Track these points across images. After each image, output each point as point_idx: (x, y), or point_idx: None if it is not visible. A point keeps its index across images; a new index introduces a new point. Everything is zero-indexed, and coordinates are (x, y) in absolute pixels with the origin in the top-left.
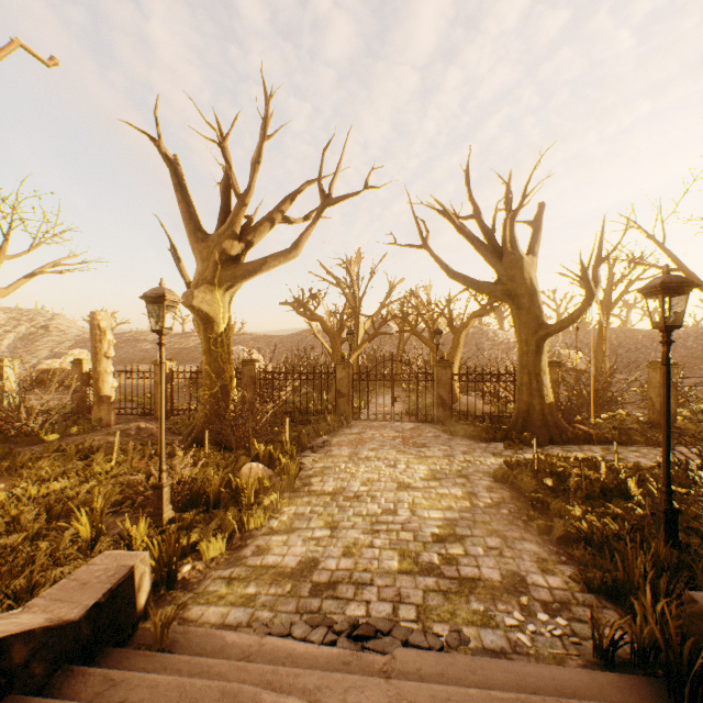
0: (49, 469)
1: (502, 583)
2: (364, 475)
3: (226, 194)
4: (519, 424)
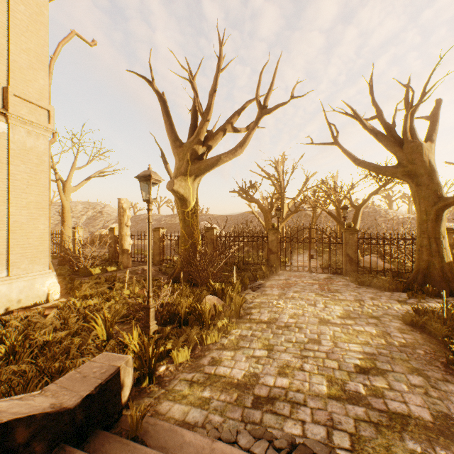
0: (89, 291)
1: (435, 425)
2: (291, 310)
3: (194, 115)
4: (419, 278)
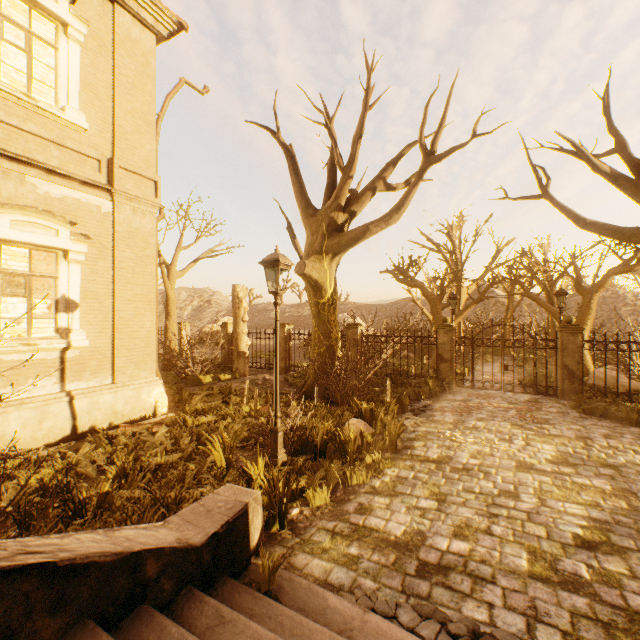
0: (202, 405)
1: None
2: (472, 446)
3: (332, 171)
4: None
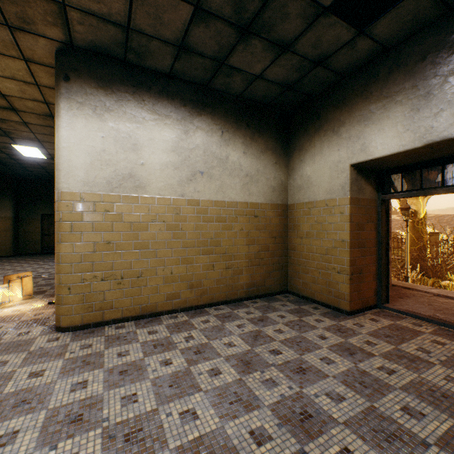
0: None
1: None
2: None
3: None
4: None
